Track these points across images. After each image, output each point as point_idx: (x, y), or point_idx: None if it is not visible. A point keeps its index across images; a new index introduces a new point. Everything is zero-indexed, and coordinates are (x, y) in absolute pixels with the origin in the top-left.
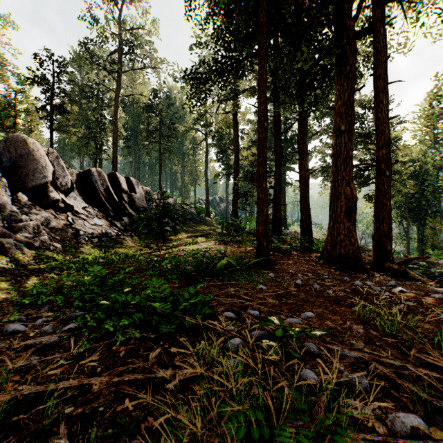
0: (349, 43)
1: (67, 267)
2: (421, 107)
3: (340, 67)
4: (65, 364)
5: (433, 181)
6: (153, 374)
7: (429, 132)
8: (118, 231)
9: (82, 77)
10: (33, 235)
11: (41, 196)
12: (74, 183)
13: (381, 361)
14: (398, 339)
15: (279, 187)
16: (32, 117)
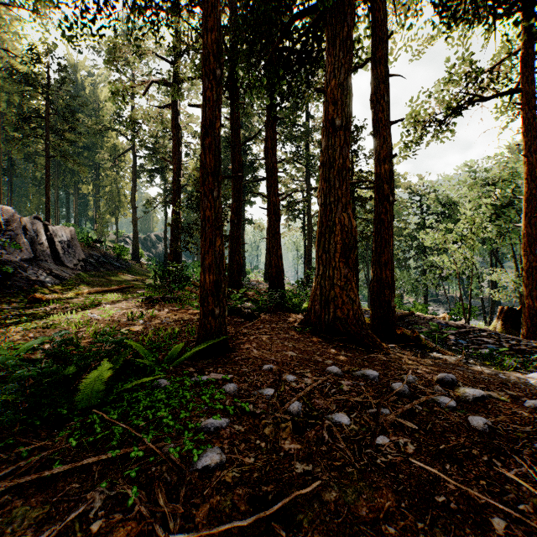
0: None
1: None
2: None
3: (333, 29)
4: None
5: None
6: None
7: None
8: None
9: None
10: None
11: None
12: None
13: None
14: None
15: (238, 220)
16: None
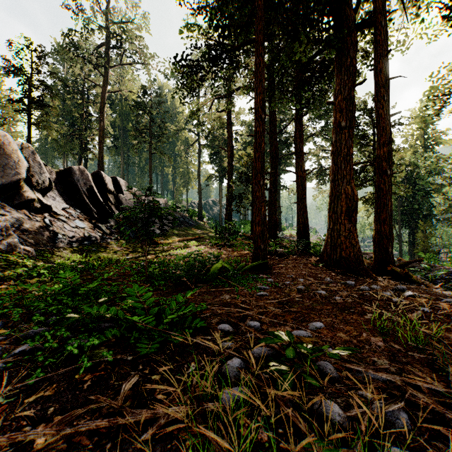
0: (350, 34)
1: (39, 274)
2: (413, 112)
3: (340, 60)
4: (4, 404)
5: (424, 185)
6: (122, 419)
7: (420, 137)
8: (102, 234)
9: (66, 71)
10: (1, 238)
11: (13, 195)
12: (53, 181)
13: (413, 384)
14: (425, 353)
15: (274, 189)
16: (4, 108)
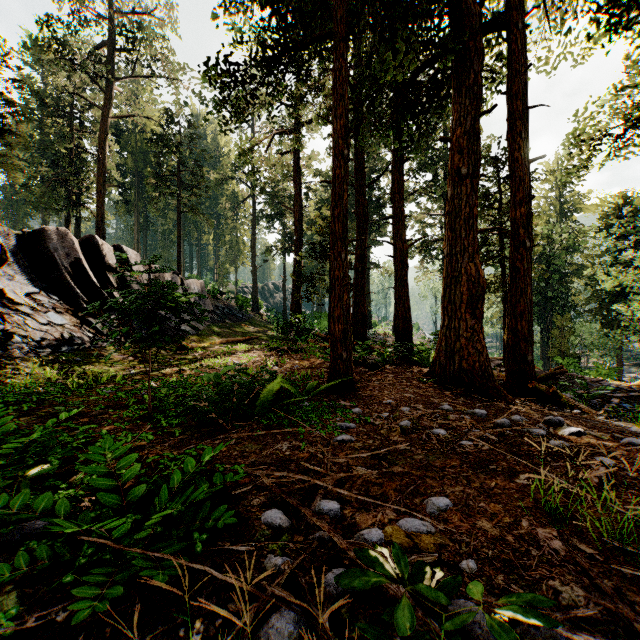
0: (474, 38)
1: None
2: (546, 167)
3: (459, 76)
4: None
5: (562, 265)
6: None
7: (555, 201)
8: (94, 335)
9: (47, 83)
10: None
11: None
12: (12, 250)
13: None
14: (638, 563)
15: (362, 268)
16: None
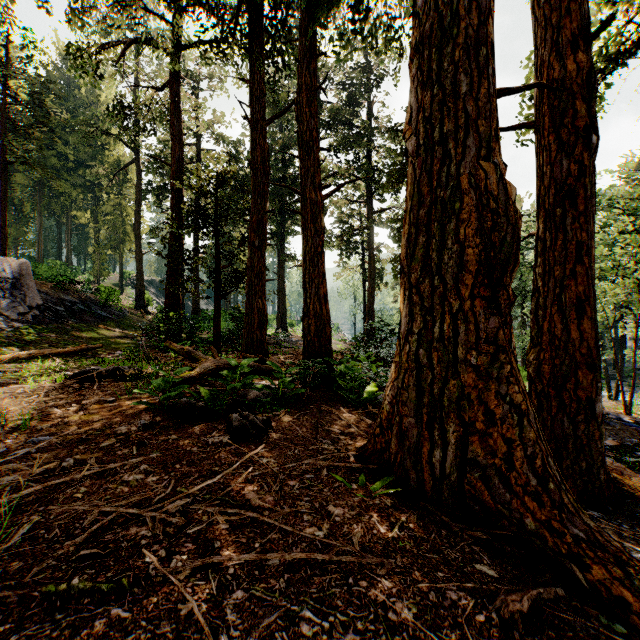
0: None
1: None
2: None
3: None
4: None
5: None
6: None
7: None
8: None
9: None
10: None
11: None
12: None
13: None
14: None
15: (260, 242)
16: None
